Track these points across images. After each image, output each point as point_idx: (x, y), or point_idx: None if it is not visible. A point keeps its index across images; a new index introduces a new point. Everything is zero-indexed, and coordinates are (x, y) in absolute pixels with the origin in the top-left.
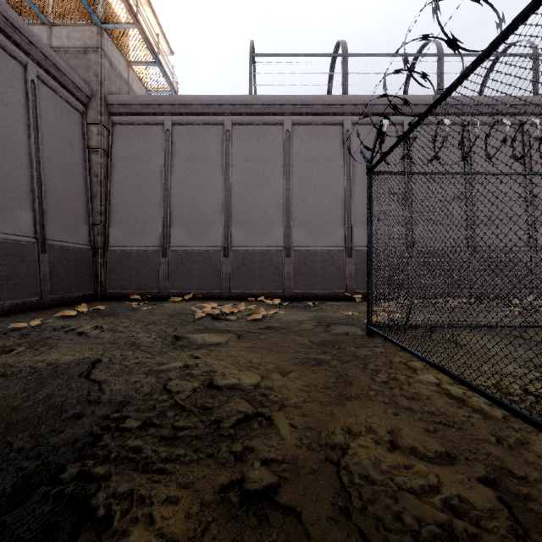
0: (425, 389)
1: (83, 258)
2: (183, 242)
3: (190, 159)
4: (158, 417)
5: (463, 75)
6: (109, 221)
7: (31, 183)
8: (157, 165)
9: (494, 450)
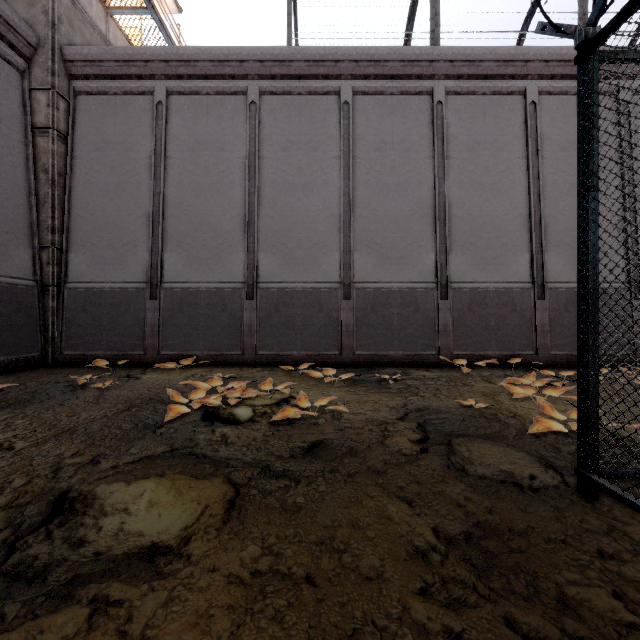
0: None
1: (18, 300)
2: (183, 276)
3: (194, 147)
4: None
5: None
6: (68, 243)
7: None
8: (143, 156)
9: None
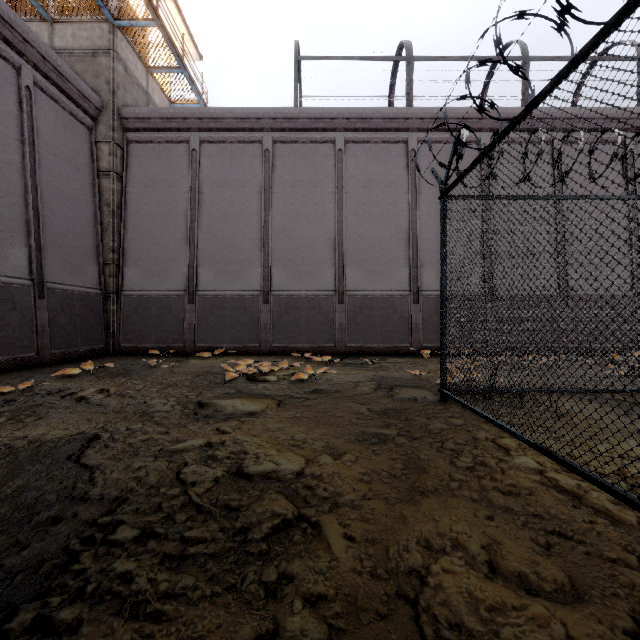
0: (525, 478)
1: (91, 305)
2: (213, 285)
3: (221, 185)
4: (164, 522)
5: (579, 56)
6: (124, 260)
7: (26, 212)
8: (181, 192)
9: (639, 578)
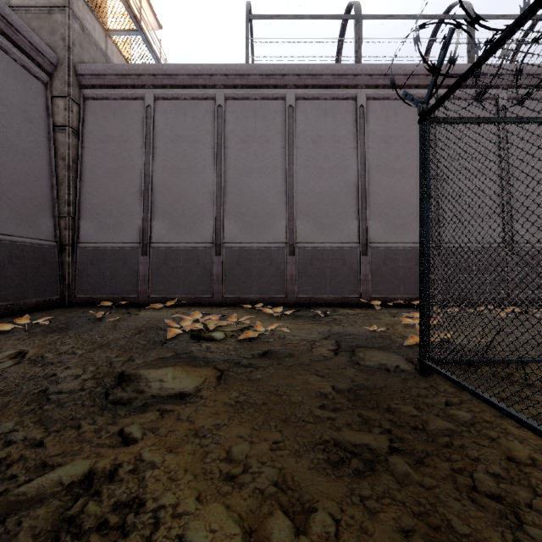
0: None
1: (45, 257)
2: (167, 238)
3: (175, 140)
4: None
5: None
6: (80, 213)
7: None
8: (136, 147)
9: None
